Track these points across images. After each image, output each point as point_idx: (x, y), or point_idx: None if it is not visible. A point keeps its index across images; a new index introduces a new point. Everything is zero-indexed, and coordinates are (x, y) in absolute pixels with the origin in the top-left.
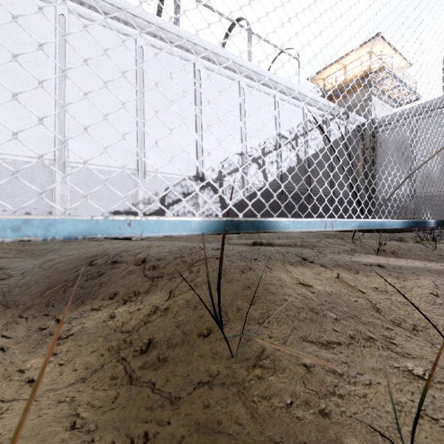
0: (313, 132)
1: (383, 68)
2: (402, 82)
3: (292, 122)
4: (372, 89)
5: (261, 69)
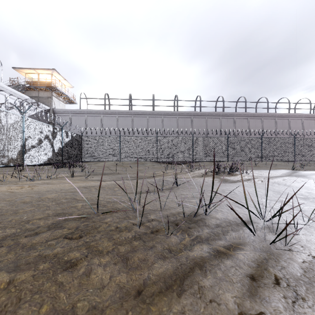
0: (13, 110)
1: (56, 87)
2: (67, 95)
3: None
4: (53, 93)
5: None
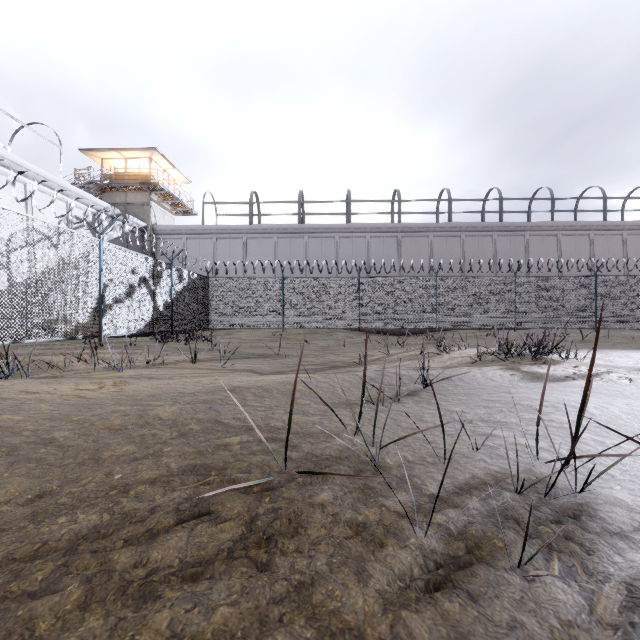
0: (82, 230)
1: (158, 184)
2: (178, 199)
3: (52, 216)
4: (153, 195)
5: (4, 152)
